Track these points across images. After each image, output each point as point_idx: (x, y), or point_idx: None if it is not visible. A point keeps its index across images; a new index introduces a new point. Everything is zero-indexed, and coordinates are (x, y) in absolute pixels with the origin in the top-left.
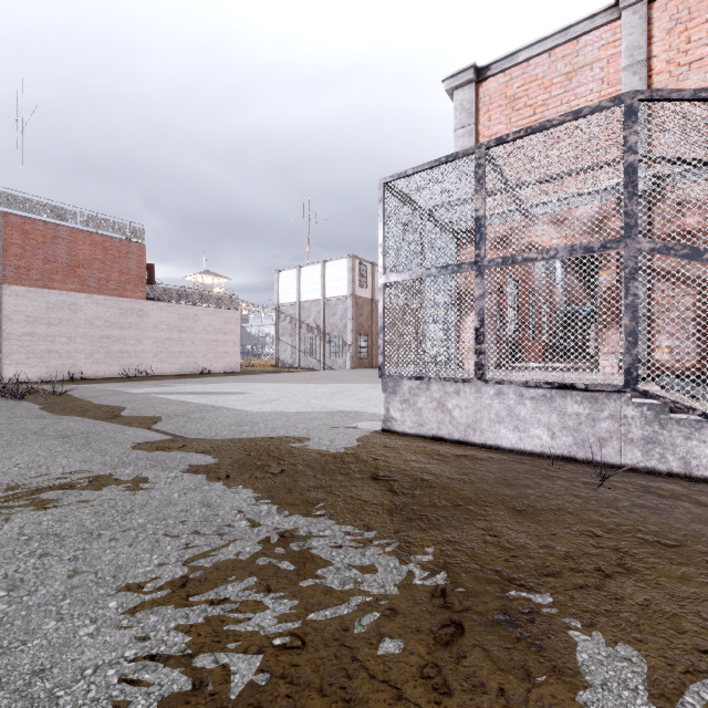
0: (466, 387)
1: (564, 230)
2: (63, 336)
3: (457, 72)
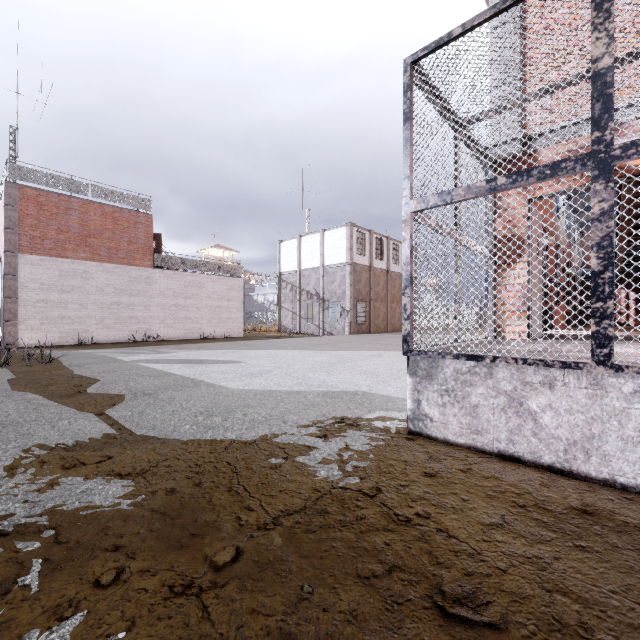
0: (568, 376)
1: None
2: (75, 303)
3: None
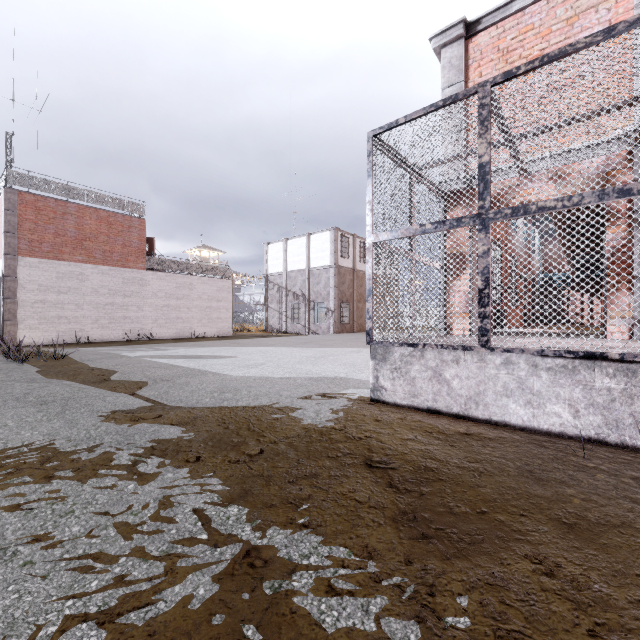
0: (467, 355)
1: (565, 186)
2: (72, 303)
3: (445, 28)
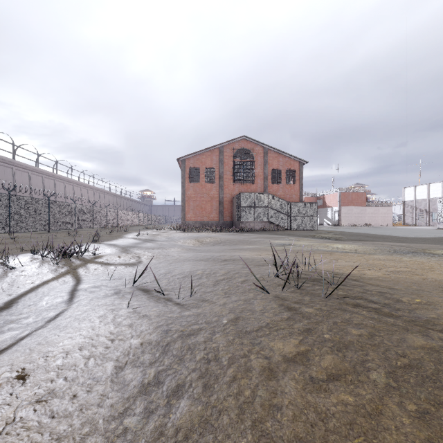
0: None
1: None
2: (350, 216)
3: None
